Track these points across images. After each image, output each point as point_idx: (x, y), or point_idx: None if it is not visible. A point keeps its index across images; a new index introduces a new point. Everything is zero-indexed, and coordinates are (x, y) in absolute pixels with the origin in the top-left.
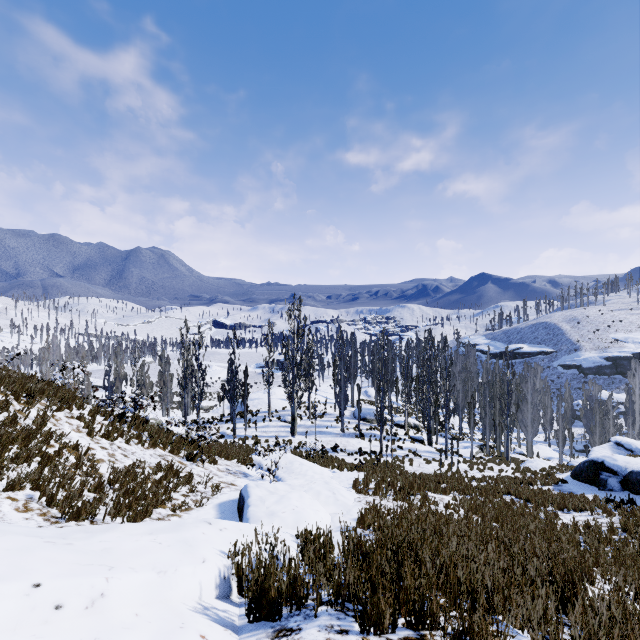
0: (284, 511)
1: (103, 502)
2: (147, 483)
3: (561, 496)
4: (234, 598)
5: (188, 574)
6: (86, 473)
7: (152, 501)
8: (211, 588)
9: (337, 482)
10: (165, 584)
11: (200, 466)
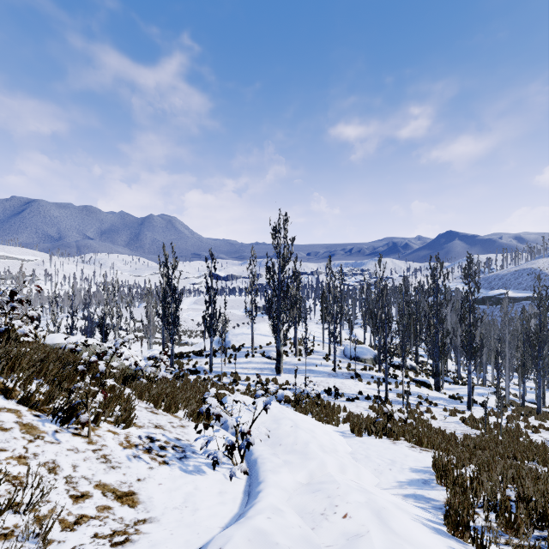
0: None
1: None
2: None
3: None
4: None
5: None
6: None
7: None
8: None
9: (370, 473)
10: None
11: (82, 434)
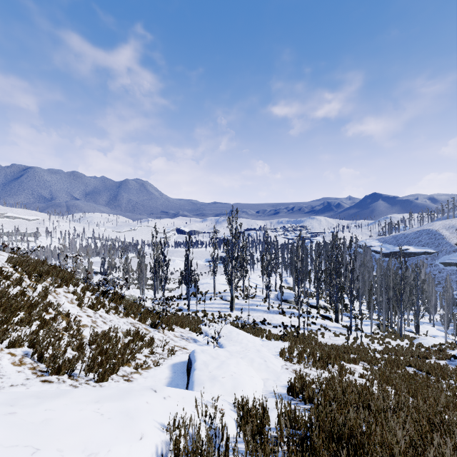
0: (224, 376)
1: (81, 359)
2: (118, 345)
3: None
4: None
5: (122, 455)
6: (72, 335)
7: (118, 361)
8: None
9: (266, 349)
10: None
11: (161, 332)
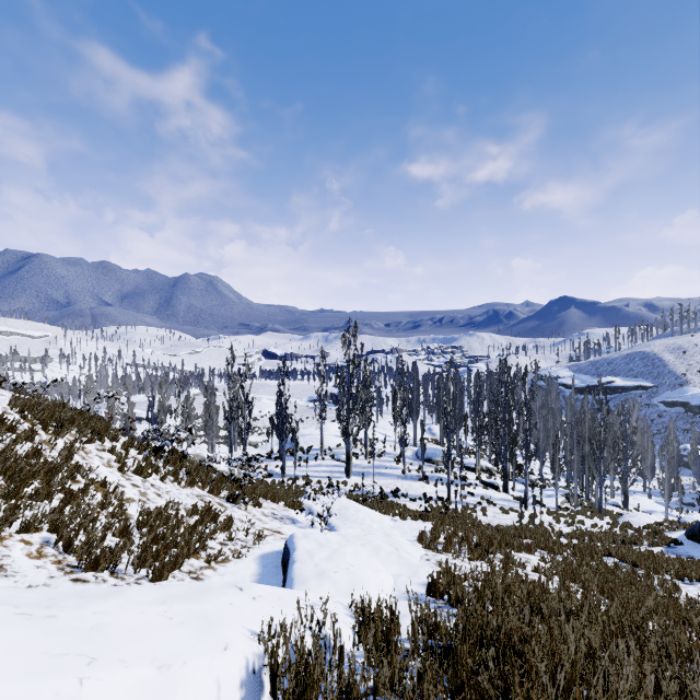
0: (336, 571)
1: (127, 549)
2: (180, 528)
3: (679, 562)
4: (266, 699)
5: (202, 668)
6: (112, 514)
7: (182, 551)
8: (234, 687)
9: (399, 533)
10: (167, 685)
11: (242, 509)
